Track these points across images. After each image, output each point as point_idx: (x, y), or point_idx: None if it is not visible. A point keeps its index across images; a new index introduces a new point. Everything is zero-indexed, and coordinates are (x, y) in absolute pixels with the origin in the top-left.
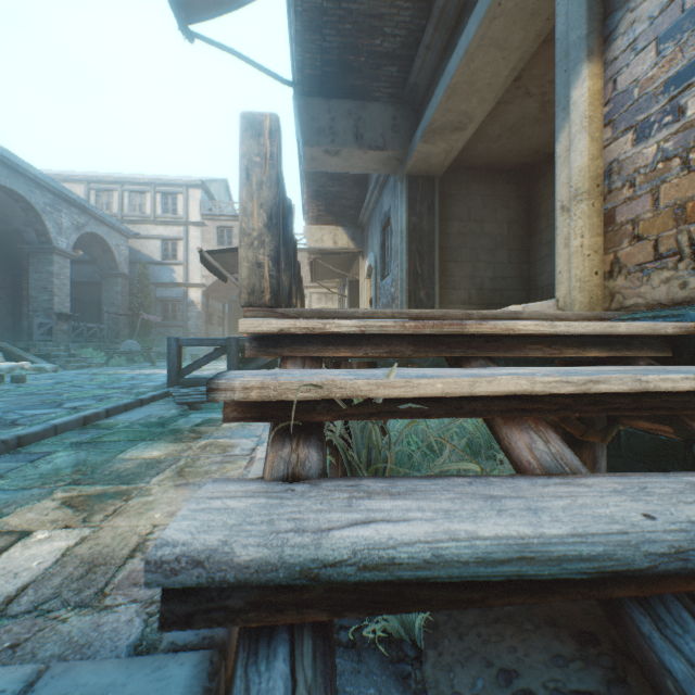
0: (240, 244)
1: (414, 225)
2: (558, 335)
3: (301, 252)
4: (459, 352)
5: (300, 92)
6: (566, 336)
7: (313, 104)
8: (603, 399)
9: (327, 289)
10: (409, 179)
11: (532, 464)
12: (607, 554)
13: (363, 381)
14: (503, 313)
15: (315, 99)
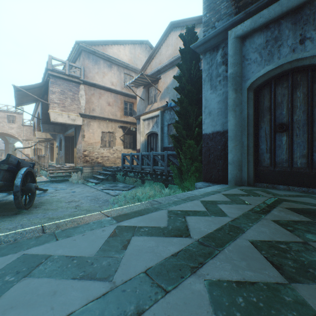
0: (46, 163)
1: (66, 145)
2: (69, 168)
3: (27, 126)
4: (62, 170)
5: (42, 123)
6: (69, 168)
7: (45, 125)
8: (68, 172)
9: (42, 145)
10: (65, 137)
11: (63, 174)
12: (63, 175)
13: (56, 171)
14: (67, 167)
15: (46, 124)
